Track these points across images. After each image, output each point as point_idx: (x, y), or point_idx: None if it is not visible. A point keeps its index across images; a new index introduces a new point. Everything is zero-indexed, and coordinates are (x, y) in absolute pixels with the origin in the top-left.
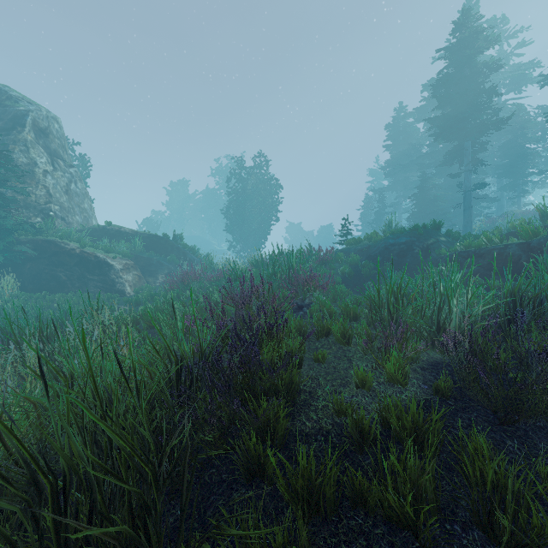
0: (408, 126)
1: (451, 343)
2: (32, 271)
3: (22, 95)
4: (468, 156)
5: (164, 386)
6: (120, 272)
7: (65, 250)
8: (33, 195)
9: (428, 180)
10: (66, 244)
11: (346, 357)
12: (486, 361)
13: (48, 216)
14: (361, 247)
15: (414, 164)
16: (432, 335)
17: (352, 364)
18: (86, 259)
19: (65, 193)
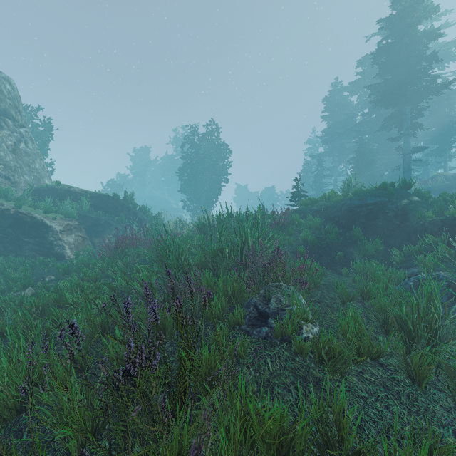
0: (343, 99)
1: None
2: None
3: None
4: (408, 120)
5: None
6: (59, 234)
7: None
8: None
9: (366, 145)
10: None
11: None
12: None
13: None
14: (318, 207)
15: (350, 132)
16: None
17: None
18: (21, 220)
19: (12, 152)
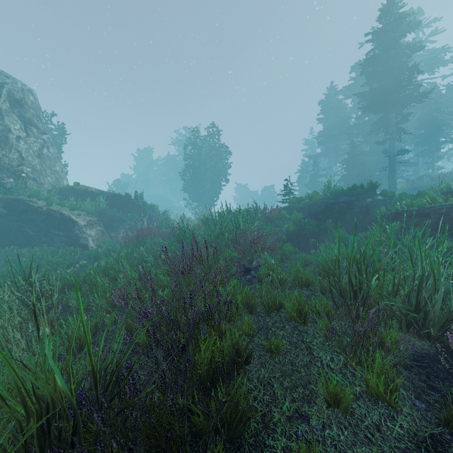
0: (338, 102)
1: None
2: (2, 227)
3: (0, 70)
4: (393, 126)
5: None
6: (83, 228)
7: (33, 208)
8: (7, 158)
9: (357, 147)
10: (34, 202)
11: (304, 343)
12: None
13: (20, 177)
14: (303, 205)
15: (344, 134)
16: (410, 317)
17: (313, 356)
18: (52, 216)
19: (37, 157)
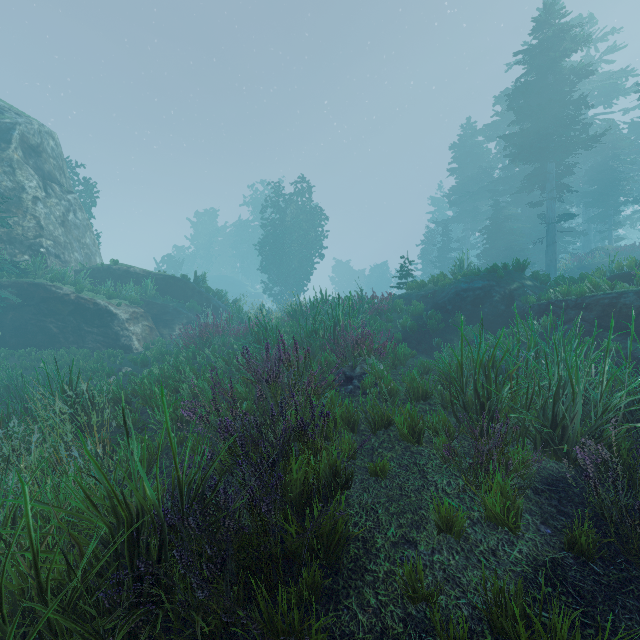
0: (477, 146)
1: (591, 464)
2: (16, 322)
3: (9, 105)
4: (552, 181)
5: (85, 593)
6: (126, 323)
7: (57, 295)
8: (20, 227)
9: (502, 210)
10: (58, 288)
11: (416, 466)
12: (633, 481)
13: (38, 253)
14: (425, 292)
15: (485, 191)
16: (545, 434)
17: (426, 480)
18: (82, 307)
19: (61, 225)
